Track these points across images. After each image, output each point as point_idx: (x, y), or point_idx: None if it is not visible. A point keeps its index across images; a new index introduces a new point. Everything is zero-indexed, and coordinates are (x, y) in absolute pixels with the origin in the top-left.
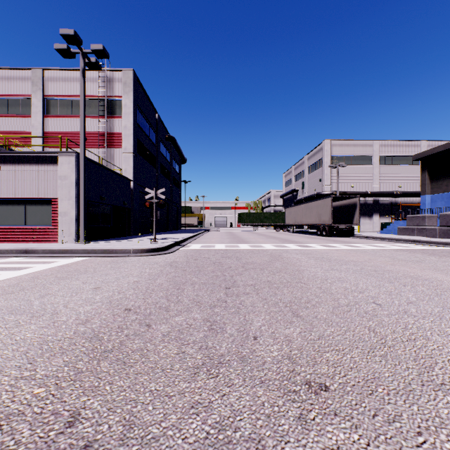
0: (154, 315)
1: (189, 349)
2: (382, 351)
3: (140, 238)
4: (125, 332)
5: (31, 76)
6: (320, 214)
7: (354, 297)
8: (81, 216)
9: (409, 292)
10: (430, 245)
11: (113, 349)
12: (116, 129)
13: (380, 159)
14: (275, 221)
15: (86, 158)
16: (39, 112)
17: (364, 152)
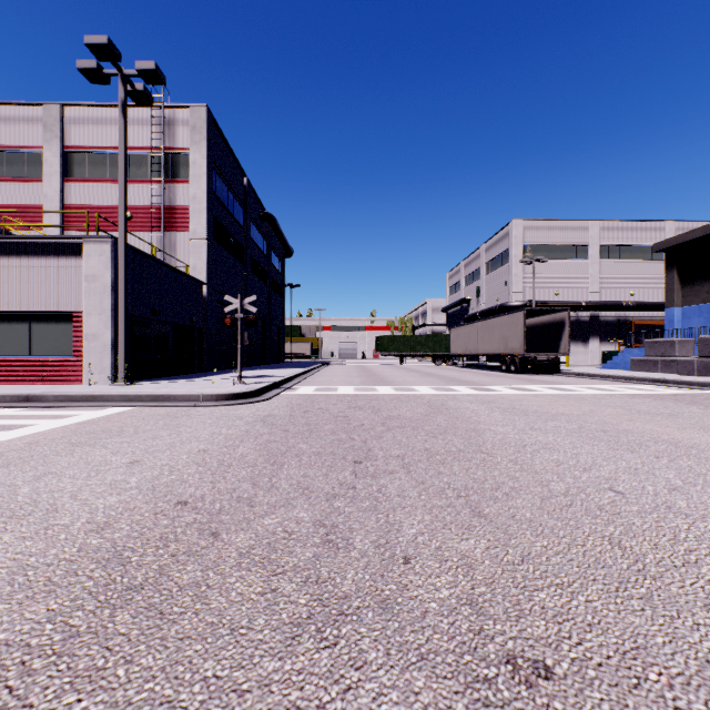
0: (227, 513)
1: (285, 583)
2: (641, 588)
3: (217, 376)
4: (171, 549)
5: (43, 117)
6: (507, 338)
7: (576, 479)
8: (120, 341)
9: (668, 470)
10: (685, 387)
11: (144, 584)
12: (179, 200)
13: (601, 251)
14: (435, 348)
15: (130, 247)
16: (56, 174)
17: (576, 240)
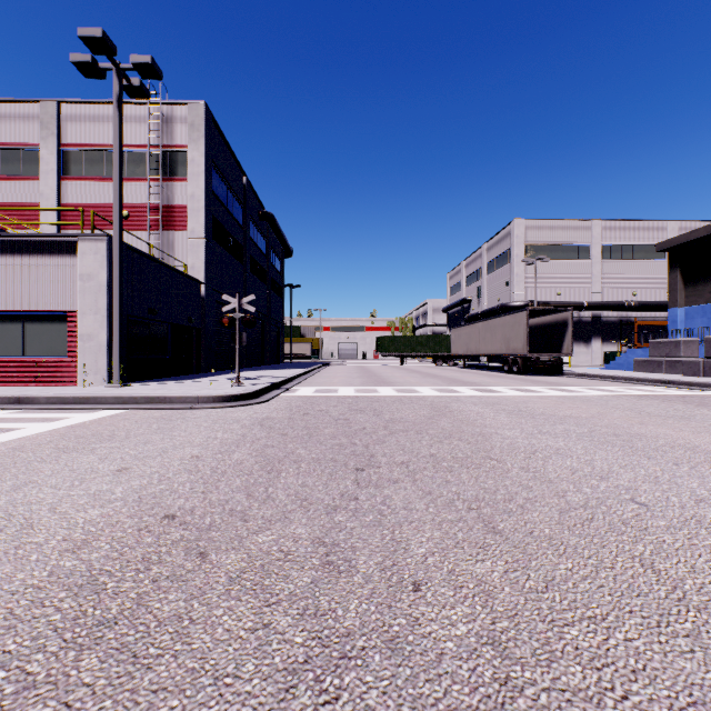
0: (217, 529)
1: (279, 616)
2: (686, 623)
3: (215, 377)
4: (153, 573)
5: (39, 114)
6: (509, 338)
7: (594, 489)
8: (115, 341)
9: (691, 479)
10: (692, 388)
11: (119, 618)
12: (177, 199)
13: (603, 251)
14: (436, 349)
15: (126, 245)
16: (52, 172)
17: (577, 240)
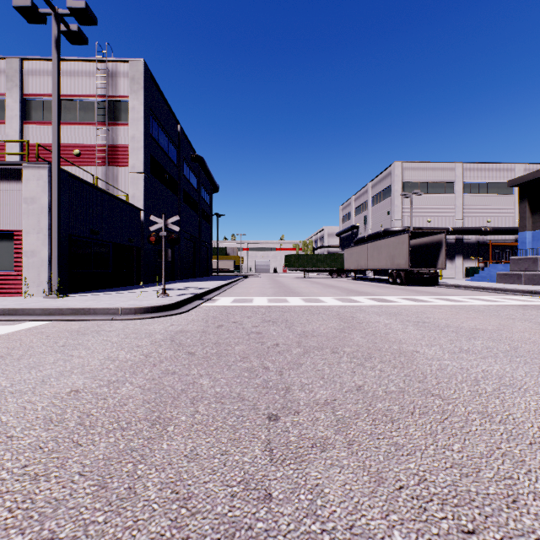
0: None
1: None
2: None
3: (149, 288)
4: None
5: (5, 69)
6: (393, 256)
7: None
8: (53, 257)
9: None
10: None
11: None
12: (121, 140)
13: (464, 187)
14: (332, 265)
15: (67, 173)
16: (16, 117)
17: (444, 178)
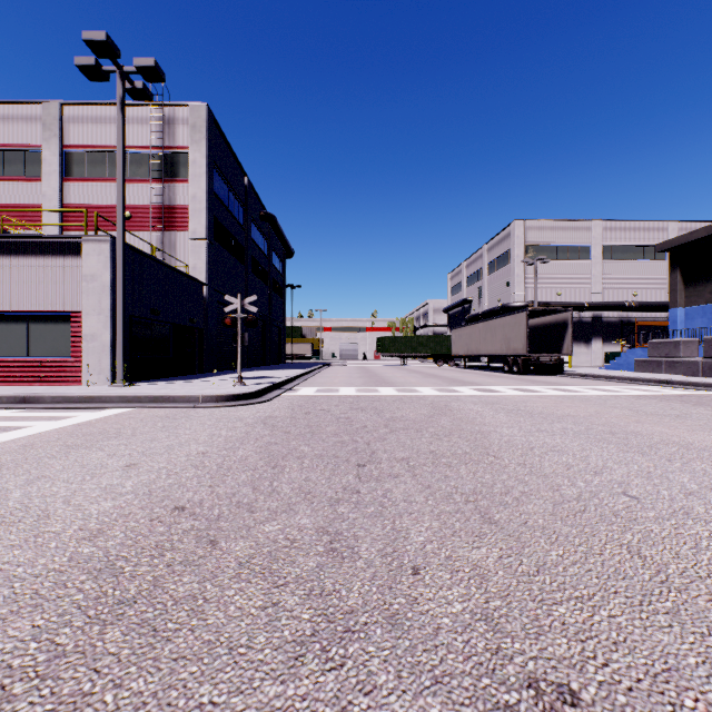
0: (226, 520)
1: (287, 596)
2: (667, 602)
3: (217, 377)
4: (167, 558)
5: (42, 115)
6: (509, 339)
7: (587, 483)
8: (118, 342)
9: (682, 474)
10: (691, 388)
11: (137, 598)
12: (179, 200)
13: (604, 251)
14: (436, 349)
15: (129, 246)
16: (55, 173)
17: (578, 240)
